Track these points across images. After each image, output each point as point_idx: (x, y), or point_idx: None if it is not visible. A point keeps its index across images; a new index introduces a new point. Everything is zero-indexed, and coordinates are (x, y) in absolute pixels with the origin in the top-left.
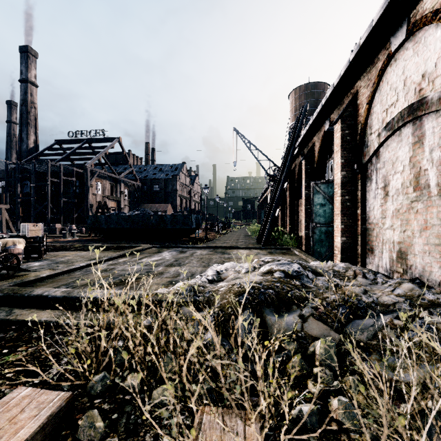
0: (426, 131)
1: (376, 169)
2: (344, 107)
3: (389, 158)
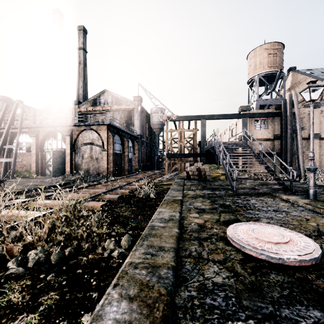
0: (93, 148)
1: (79, 152)
2: (69, 132)
3: (84, 150)
